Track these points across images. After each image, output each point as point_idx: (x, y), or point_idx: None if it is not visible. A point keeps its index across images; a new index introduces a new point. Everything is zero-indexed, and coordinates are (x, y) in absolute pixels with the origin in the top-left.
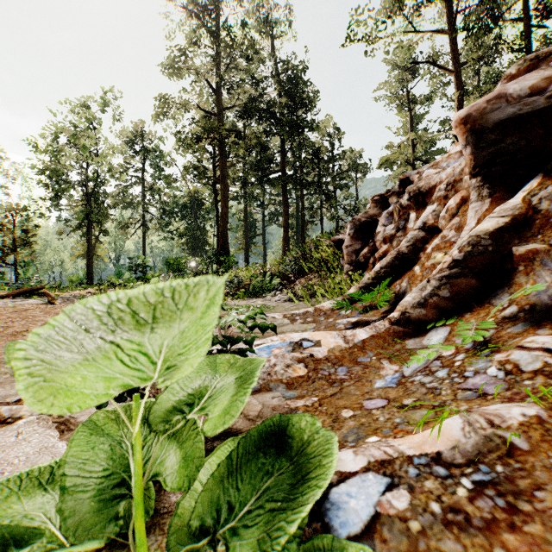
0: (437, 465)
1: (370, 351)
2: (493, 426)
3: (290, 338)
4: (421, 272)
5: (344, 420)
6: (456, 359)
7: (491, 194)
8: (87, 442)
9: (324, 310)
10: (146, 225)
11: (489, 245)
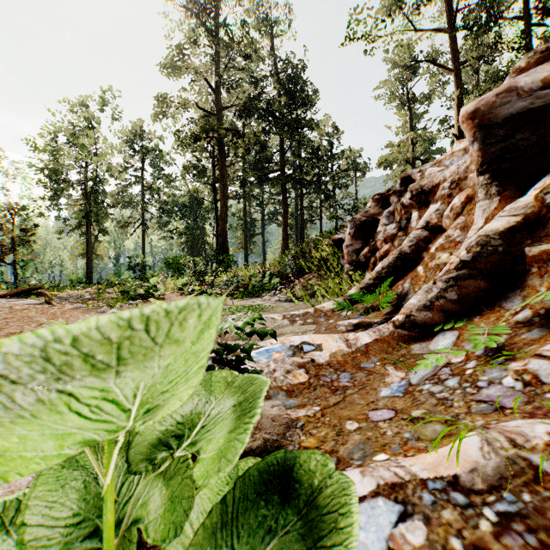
0: (455, 491)
1: (374, 356)
2: (515, 446)
3: (290, 341)
4: (424, 272)
5: (349, 433)
6: (467, 366)
7: (500, 192)
8: (55, 480)
9: (325, 310)
10: (145, 224)
11: (499, 245)
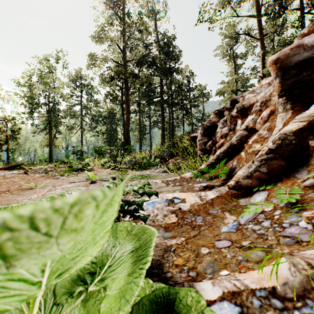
0: (274, 298)
1: (216, 206)
2: (312, 268)
3: (166, 197)
4: (245, 155)
5: (203, 256)
6: (275, 213)
7: (292, 107)
8: None
9: (186, 178)
10: (83, 128)
11: (293, 139)
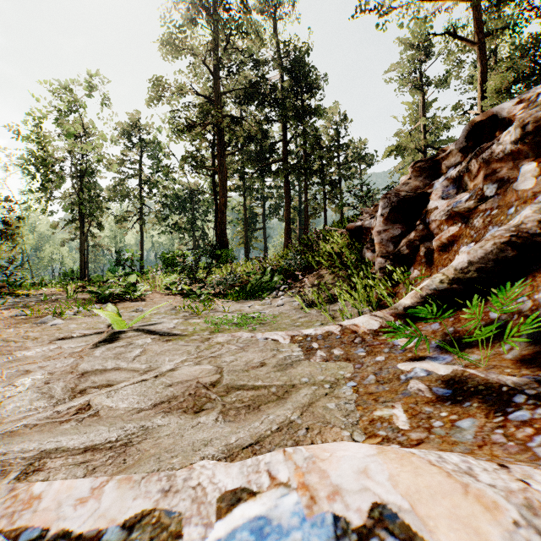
0: None
1: None
2: None
3: (329, 489)
4: None
5: None
6: None
7: None
8: None
9: (360, 332)
10: (143, 219)
11: None
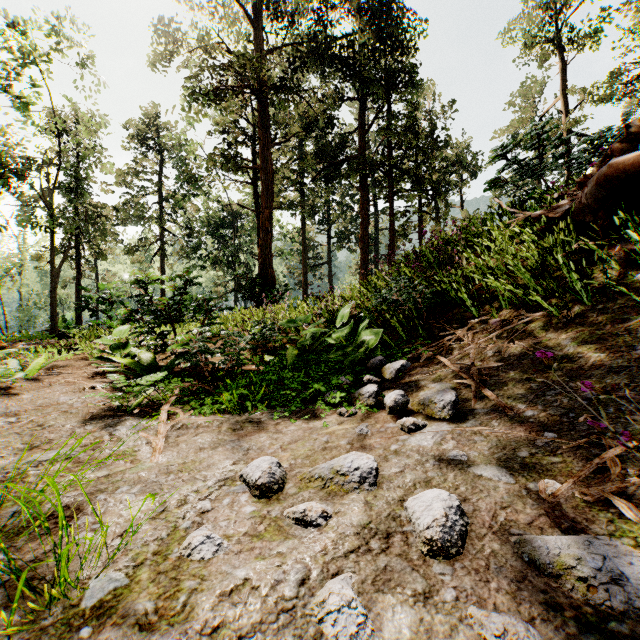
0: None
1: None
2: None
3: None
4: None
5: None
6: None
7: None
8: None
9: None
10: (163, 248)
11: None
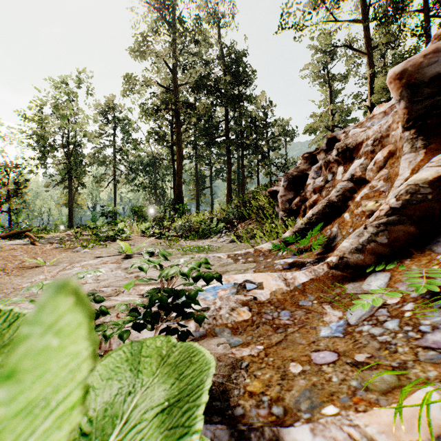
0: None
1: (310, 294)
2: None
3: (234, 279)
4: (351, 218)
5: (293, 377)
6: (405, 308)
7: (425, 145)
8: None
9: (263, 251)
10: (116, 179)
11: (428, 193)
